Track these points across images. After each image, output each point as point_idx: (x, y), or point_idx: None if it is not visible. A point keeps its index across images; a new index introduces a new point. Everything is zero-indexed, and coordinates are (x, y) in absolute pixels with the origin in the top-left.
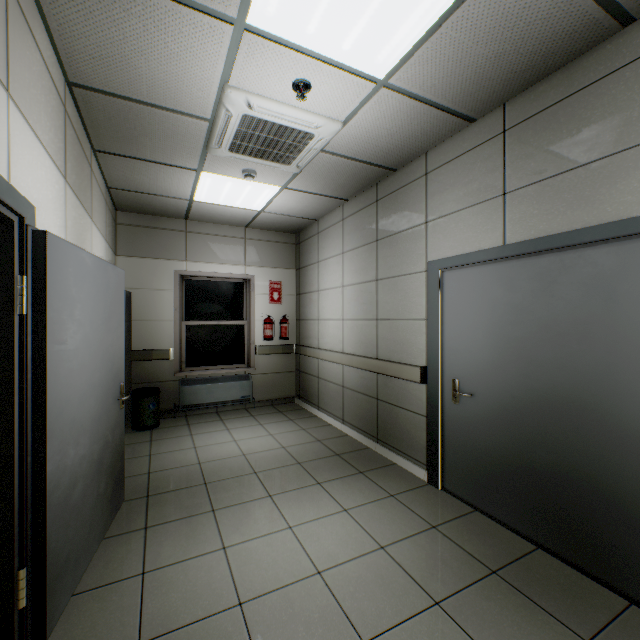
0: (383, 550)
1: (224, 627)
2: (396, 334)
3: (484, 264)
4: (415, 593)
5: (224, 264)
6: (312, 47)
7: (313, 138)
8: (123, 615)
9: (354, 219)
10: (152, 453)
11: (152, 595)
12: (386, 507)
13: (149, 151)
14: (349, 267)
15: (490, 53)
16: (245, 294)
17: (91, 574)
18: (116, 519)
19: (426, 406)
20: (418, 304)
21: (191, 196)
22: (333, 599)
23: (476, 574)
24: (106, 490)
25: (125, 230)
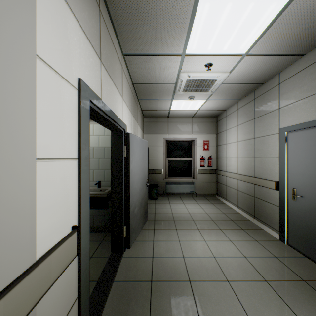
0: (245, 258)
1: (177, 261)
2: (263, 165)
3: (309, 129)
4: (256, 275)
5: (183, 134)
6: (210, 53)
7: (216, 81)
8: (148, 249)
9: (243, 109)
10: (156, 207)
11: (156, 247)
12: (251, 244)
13: (155, 97)
14: (240, 132)
15: (300, 29)
16: (192, 146)
17: (139, 237)
18: (145, 225)
19: (279, 201)
20: (274, 150)
21: (169, 109)
22: (218, 266)
23: (292, 278)
24: (142, 213)
25: (146, 124)
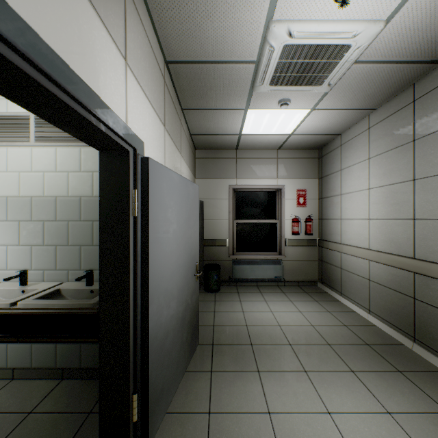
0: None
1: None
2: None
3: None
4: None
5: (262, 178)
6: None
7: (349, 49)
8: None
9: (382, 125)
10: (215, 310)
11: (215, 437)
12: None
13: (213, 101)
14: (376, 171)
15: None
16: (277, 200)
17: (177, 399)
18: (193, 357)
19: None
20: None
21: (240, 131)
22: None
23: None
24: (187, 338)
25: (200, 162)
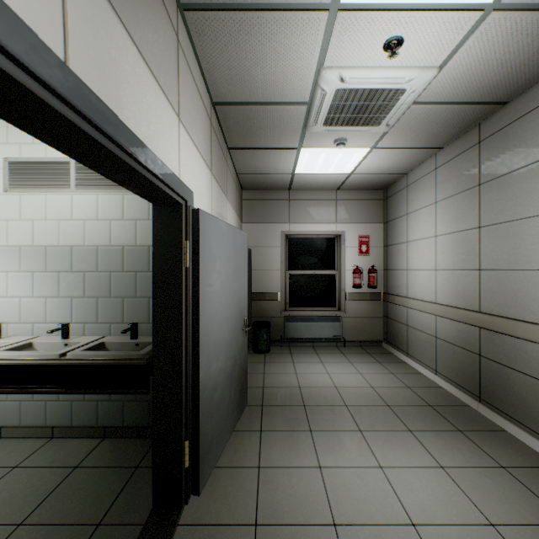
0: (493, 528)
1: None
2: (506, 286)
3: None
4: None
5: (318, 223)
6: None
7: (404, 93)
8: (245, 495)
9: (449, 166)
10: (265, 372)
11: (264, 487)
12: (495, 478)
13: (263, 141)
14: (443, 216)
15: None
16: (336, 248)
17: (225, 455)
18: (241, 418)
19: None
20: None
21: (293, 170)
22: None
23: None
24: (235, 395)
25: (247, 204)
